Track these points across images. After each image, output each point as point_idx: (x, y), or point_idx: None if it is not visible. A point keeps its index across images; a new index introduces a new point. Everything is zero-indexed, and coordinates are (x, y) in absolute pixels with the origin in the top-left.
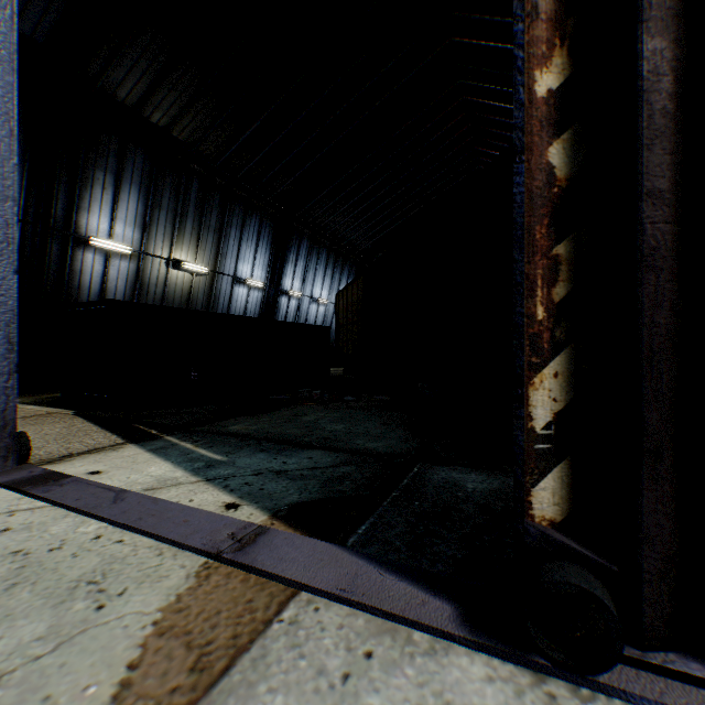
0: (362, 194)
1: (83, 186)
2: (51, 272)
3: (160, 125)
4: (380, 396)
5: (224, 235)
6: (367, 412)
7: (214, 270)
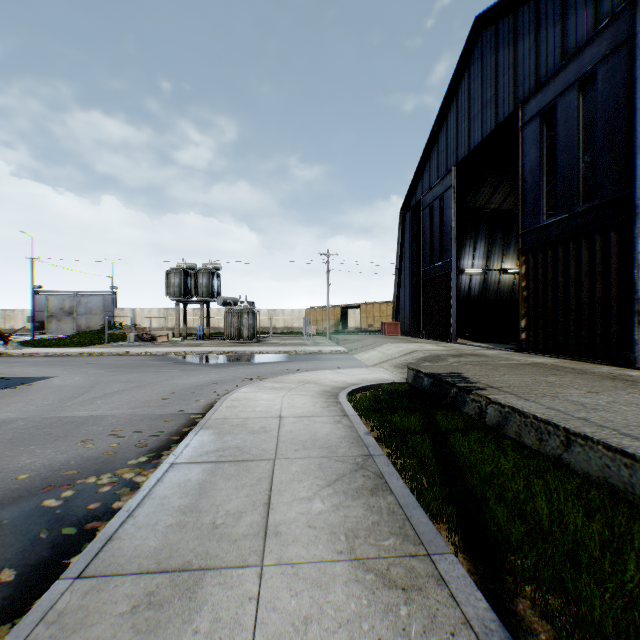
0: None
1: (461, 249)
2: None
3: (494, 208)
4: None
5: None
6: None
7: None
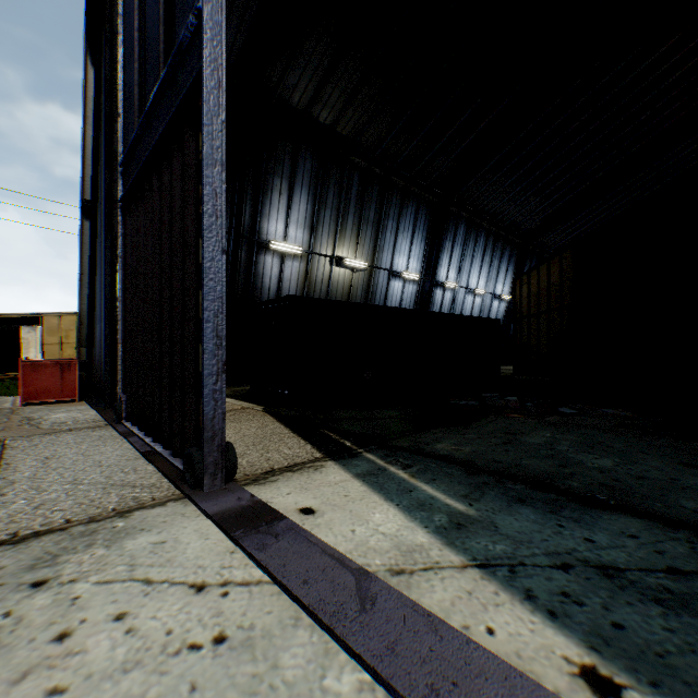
0: (534, 161)
1: (264, 194)
2: (240, 276)
3: (326, 123)
4: (603, 408)
5: (381, 228)
6: (619, 436)
7: (371, 265)
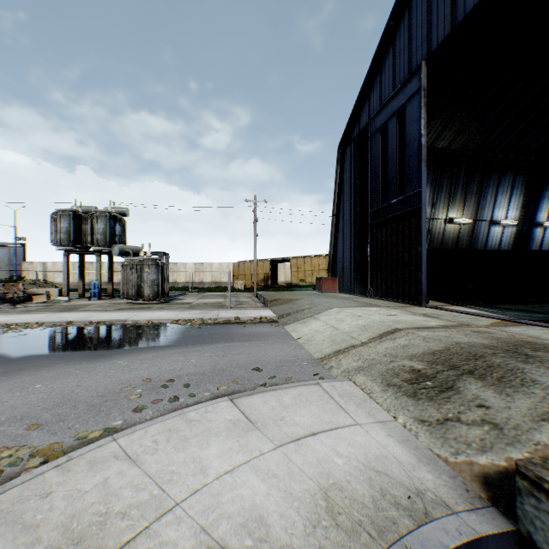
0: None
1: None
2: None
3: (442, 147)
4: None
5: (482, 194)
6: None
7: (474, 219)
